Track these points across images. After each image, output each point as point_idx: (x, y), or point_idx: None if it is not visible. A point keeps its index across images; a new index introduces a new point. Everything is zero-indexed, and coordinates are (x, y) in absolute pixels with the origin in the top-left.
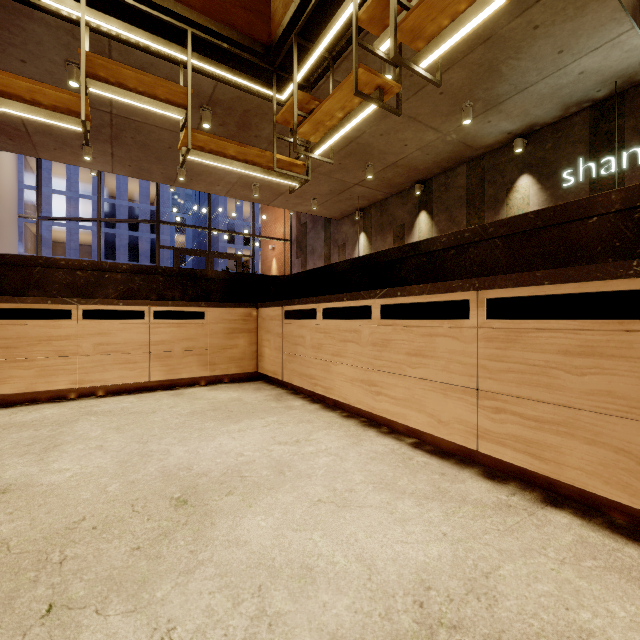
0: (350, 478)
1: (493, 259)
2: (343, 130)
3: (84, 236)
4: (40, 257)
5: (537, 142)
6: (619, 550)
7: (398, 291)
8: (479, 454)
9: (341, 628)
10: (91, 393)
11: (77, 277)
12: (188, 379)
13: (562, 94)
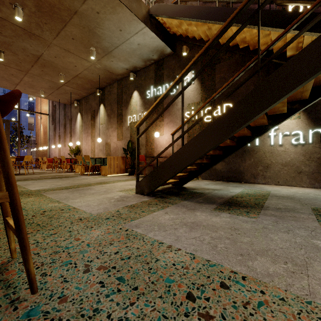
0: None
1: None
2: None
3: None
4: None
5: (139, 76)
6: None
7: None
8: None
9: None
10: None
11: None
12: None
13: (138, 53)
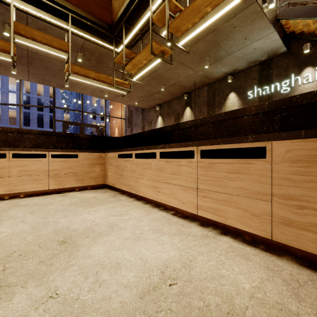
0: (143, 228)
1: (209, 132)
2: (146, 69)
3: (11, 113)
4: None
5: (237, 78)
6: (243, 249)
7: (167, 146)
8: (199, 216)
9: (129, 283)
10: (17, 196)
11: (8, 136)
12: (69, 188)
13: (247, 57)
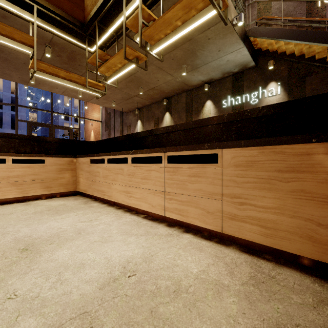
0: (111, 232)
1: (179, 139)
2: (121, 73)
3: None
4: None
5: (213, 86)
6: (200, 242)
7: (138, 151)
8: (167, 218)
9: (91, 279)
10: None
11: None
12: (34, 196)
13: (221, 68)
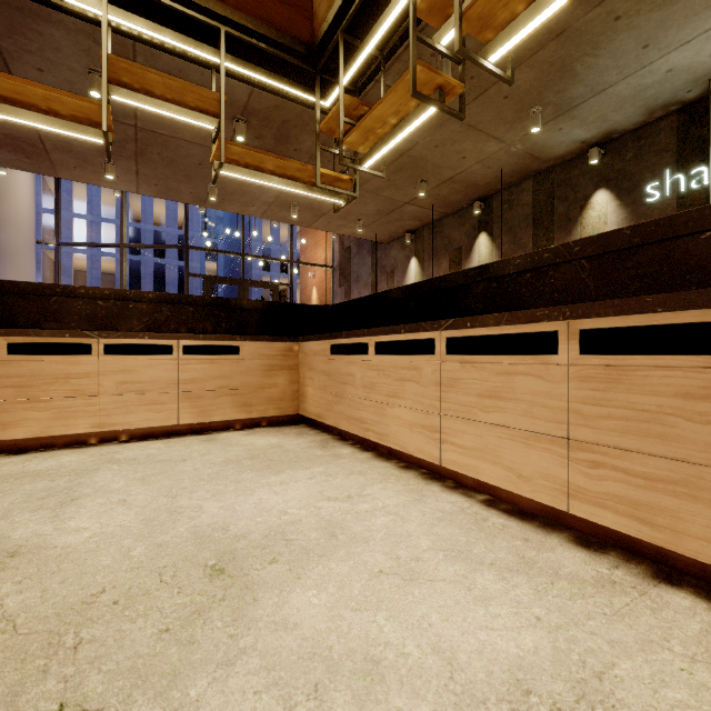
0: (415, 543)
1: (579, 284)
2: (397, 138)
3: (107, 264)
4: (57, 285)
5: (616, 152)
6: None
7: (468, 321)
8: (568, 516)
9: None
10: (113, 438)
11: (98, 307)
12: (221, 422)
13: (646, 96)
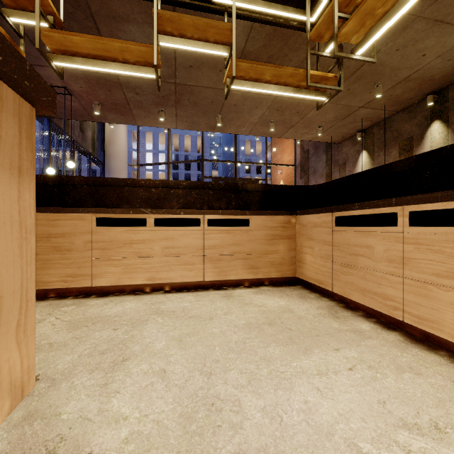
0: None
1: None
2: (404, 8)
3: (161, 176)
4: (128, 179)
5: None
6: None
7: None
8: None
9: None
10: (160, 288)
11: (152, 193)
12: (234, 280)
13: None
